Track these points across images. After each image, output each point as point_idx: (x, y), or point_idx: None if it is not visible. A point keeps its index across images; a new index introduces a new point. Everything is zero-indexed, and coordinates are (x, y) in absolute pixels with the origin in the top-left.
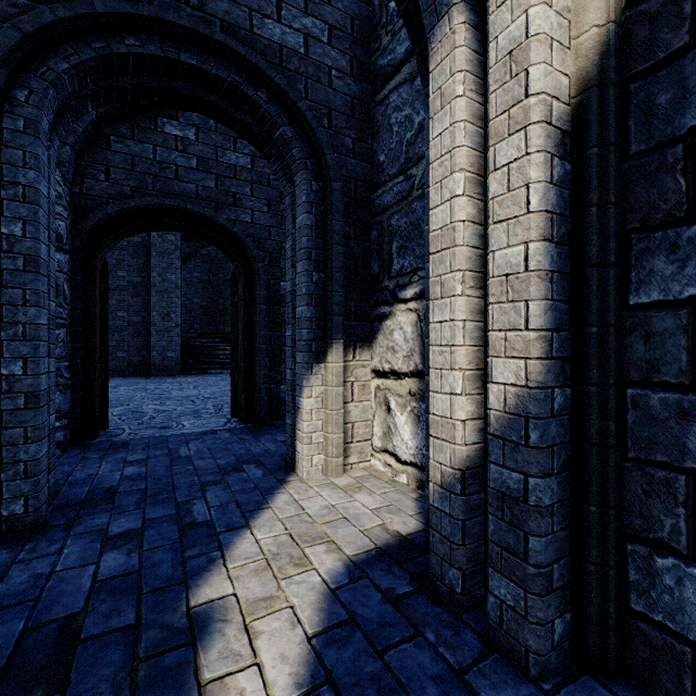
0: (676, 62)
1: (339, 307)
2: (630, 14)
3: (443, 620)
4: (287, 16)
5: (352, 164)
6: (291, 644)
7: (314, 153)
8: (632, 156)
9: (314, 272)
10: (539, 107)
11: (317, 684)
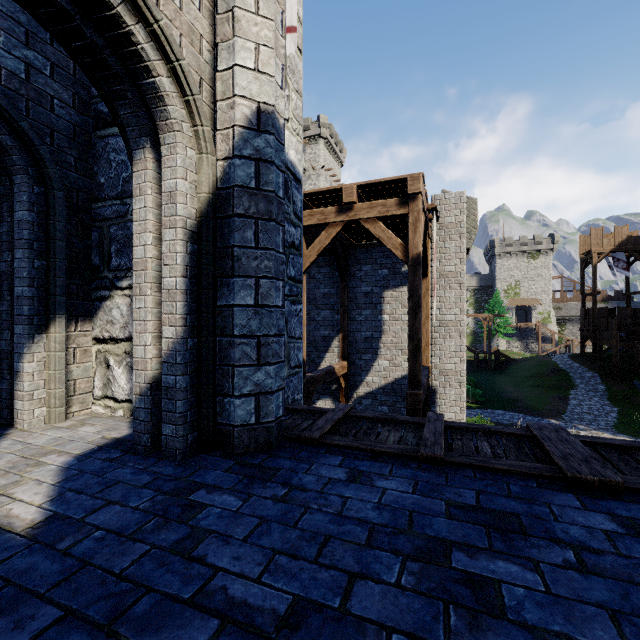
0: (230, 219)
1: (63, 289)
2: (218, 193)
3: (139, 458)
4: (7, 43)
5: (75, 177)
6: (41, 489)
7: (37, 163)
8: (218, 248)
9: (36, 260)
10: (181, 222)
11: (62, 493)
